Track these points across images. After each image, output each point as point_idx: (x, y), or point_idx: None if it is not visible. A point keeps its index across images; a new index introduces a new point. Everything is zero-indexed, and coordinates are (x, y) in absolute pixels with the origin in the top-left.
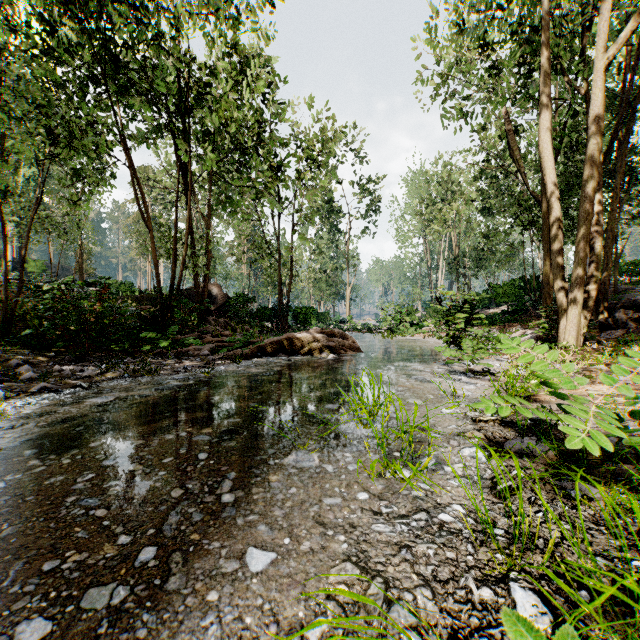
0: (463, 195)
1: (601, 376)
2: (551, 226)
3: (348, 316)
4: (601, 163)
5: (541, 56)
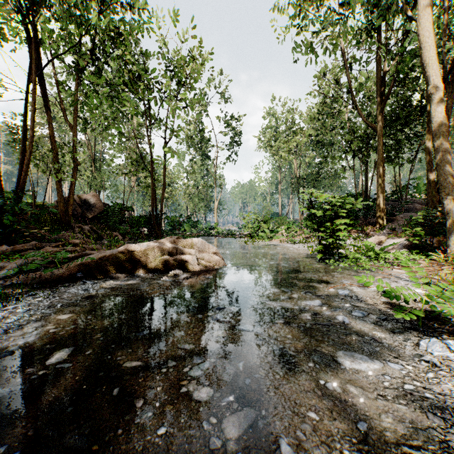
0: (304, 130)
1: None
2: (435, 122)
3: (215, 223)
4: None
5: None
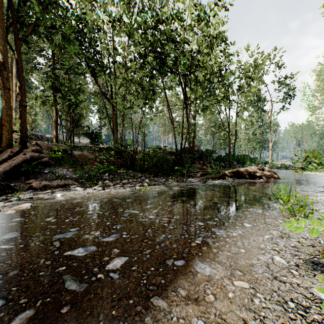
0: None
1: None
2: None
3: (270, 160)
4: None
5: None
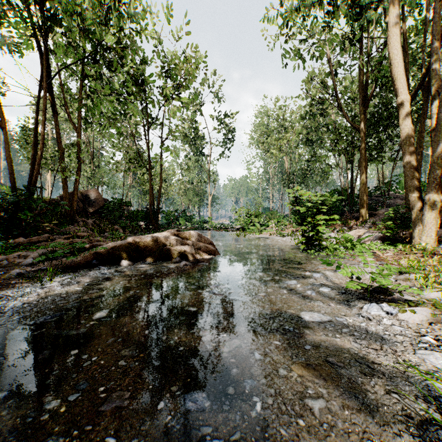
0: (294, 129)
1: None
2: (403, 129)
3: (209, 218)
4: (439, 76)
5: None
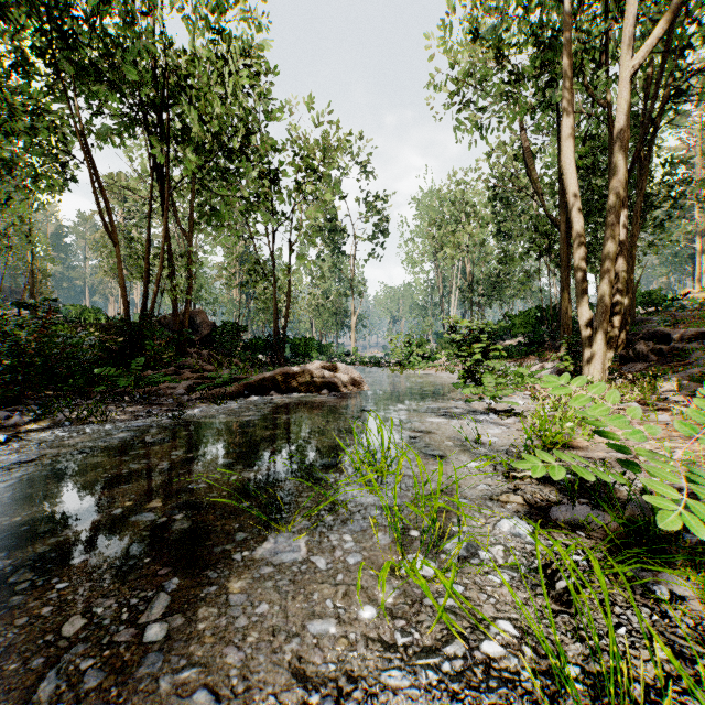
0: (477, 217)
1: (679, 424)
2: (575, 249)
3: (353, 348)
4: (625, 182)
5: (564, 62)
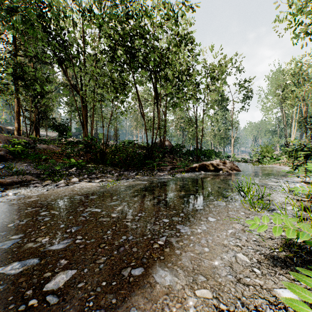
0: (309, 81)
1: None
2: None
3: (232, 154)
4: None
5: None
